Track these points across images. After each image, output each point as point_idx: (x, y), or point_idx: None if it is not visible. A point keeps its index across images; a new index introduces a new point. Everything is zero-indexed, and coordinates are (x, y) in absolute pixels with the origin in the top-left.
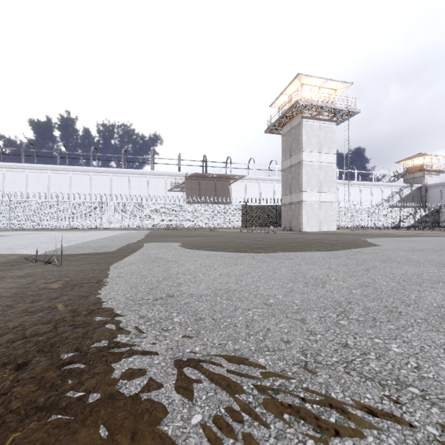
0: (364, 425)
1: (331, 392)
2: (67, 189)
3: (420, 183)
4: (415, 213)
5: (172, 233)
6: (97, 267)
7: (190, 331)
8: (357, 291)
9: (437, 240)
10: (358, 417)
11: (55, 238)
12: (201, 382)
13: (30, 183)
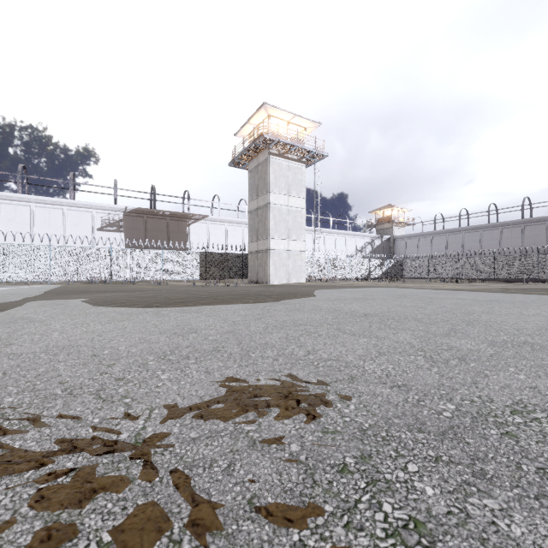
0: (40, 426)
1: (46, 411)
2: None
3: (389, 234)
4: (382, 264)
5: (95, 288)
6: None
7: None
8: (214, 337)
9: (375, 290)
10: (40, 422)
11: None
12: None
13: None
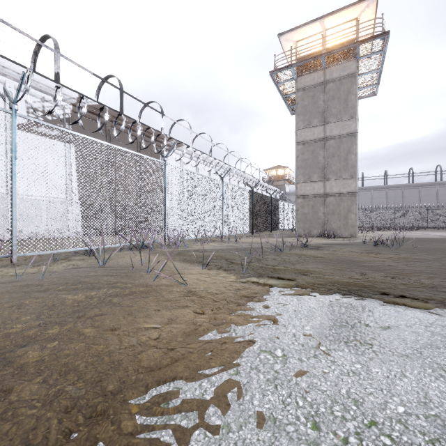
0: None
1: None
2: None
3: (282, 190)
4: None
5: None
6: None
7: None
8: None
9: None
10: None
11: None
12: None
13: None
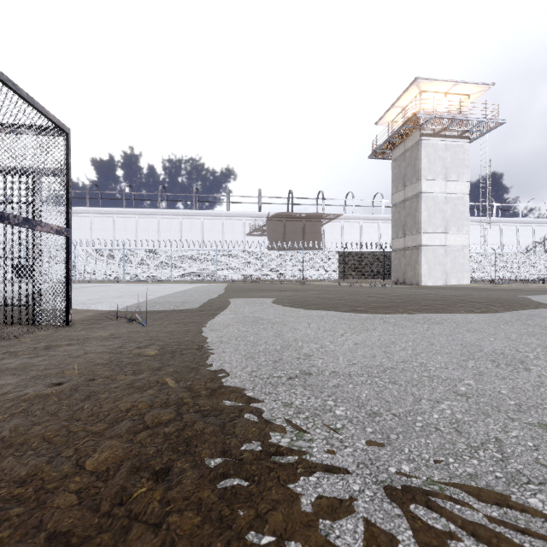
0: None
1: None
2: (134, 235)
3: None
4: None
5: (255, 286)
6: (187, 328)
7: (373, 433)
8: None
9: None
10: None
11: (127, 292)
12: (459, 538)
13: (94, 229)
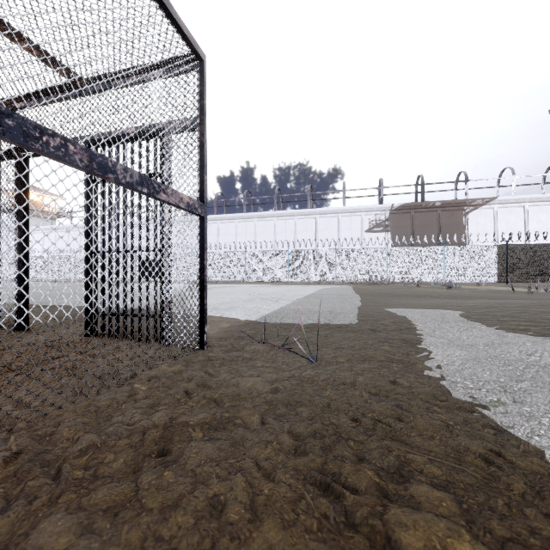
0: None
1: None
2: (252, 238)
3: None
4: None
5: (388, 290)
6: (403, 381)
7: None
8: None
9: None
10: None
11: (254, 294)
12: None
13: (220, 234)
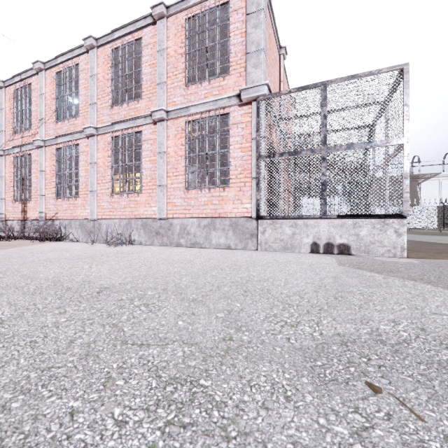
0: None
1: None
2: None
3: None
4: None
5: None
6: None
7: None
8: None
9: None
10: None
11: None
12: None
13: None
